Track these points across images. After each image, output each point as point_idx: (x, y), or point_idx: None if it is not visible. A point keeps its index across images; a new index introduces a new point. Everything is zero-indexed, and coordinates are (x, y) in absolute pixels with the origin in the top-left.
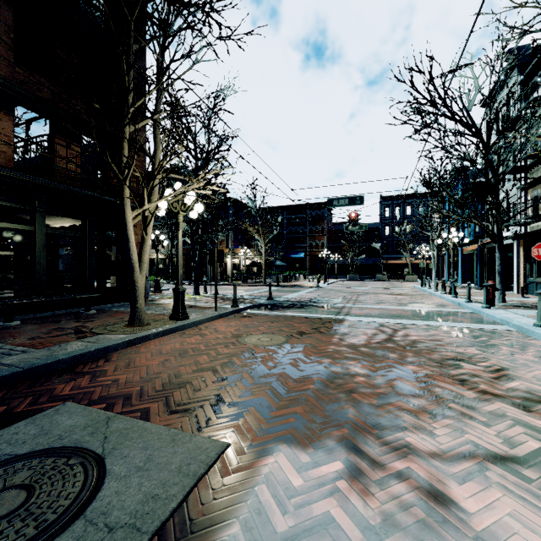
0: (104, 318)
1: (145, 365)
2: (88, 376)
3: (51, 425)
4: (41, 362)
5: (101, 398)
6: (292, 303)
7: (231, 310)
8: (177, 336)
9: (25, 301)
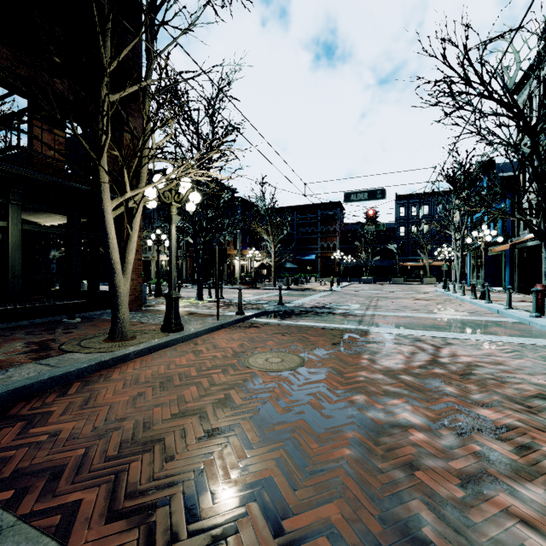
0: (86, 328)
1: (109, 403)
2: (20, 424)
3: None
4: None
5: (14, 474)
6: (305, 310)
7: (235, 319)
8: (166, 353)
9: None
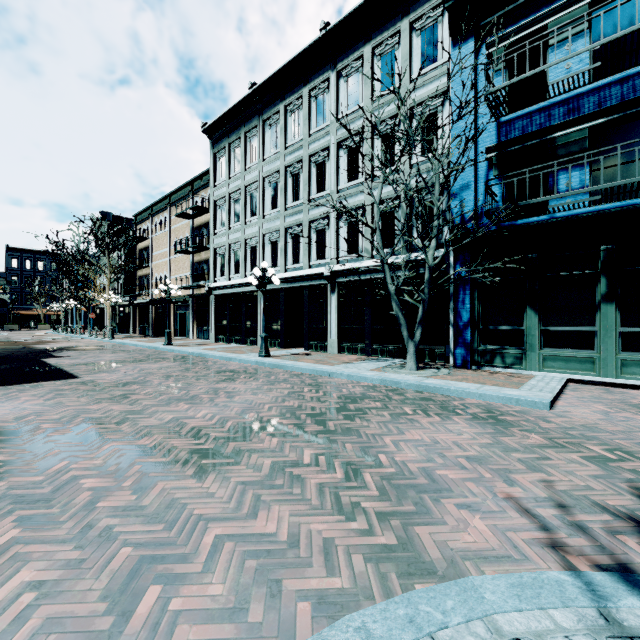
0: None
1: None
2: None
3: None
4: None
5: None
6: None
7: None
8: None
9: None
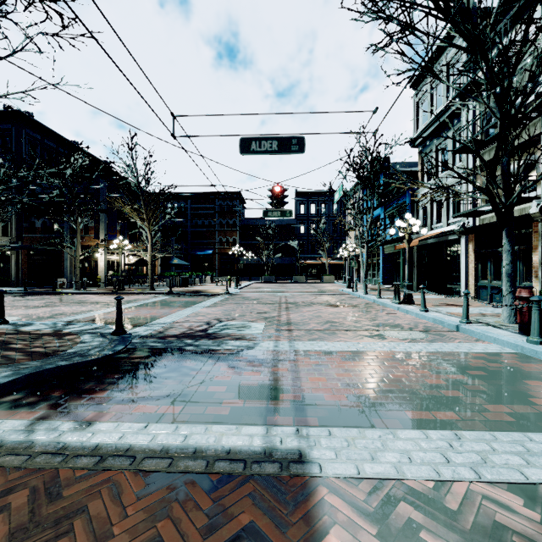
0: None
1: None
2: None
3: None
4: None
5: None
6: (161, 347)
7: None
8: None
9: None
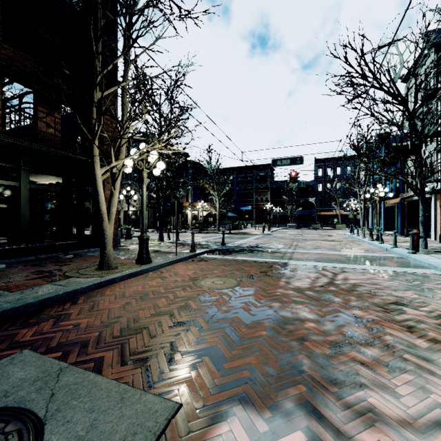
0: (79, 262)
1: (108, 308)
2: (52, 320)
3: (0, 378)
4: (10, 306)
5: (58, 345)
6: (242, 249)
7: (189, 255)
8: (141, 278)
9: (9, 247)
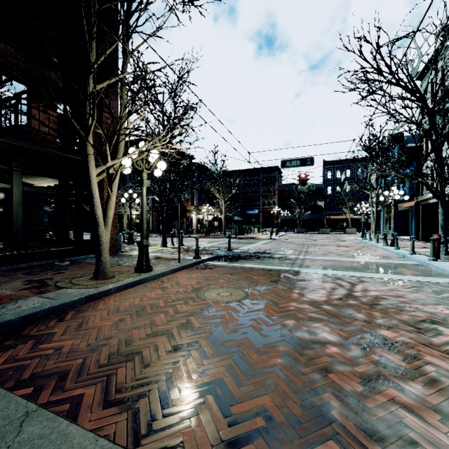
0: (74, 269)
1: (98, 327)
2: (31, 342)
3: None
4: None
5: (31, 377)
6: (249, 255)
7: (193, 262)
8: (139, 289)
9: None
